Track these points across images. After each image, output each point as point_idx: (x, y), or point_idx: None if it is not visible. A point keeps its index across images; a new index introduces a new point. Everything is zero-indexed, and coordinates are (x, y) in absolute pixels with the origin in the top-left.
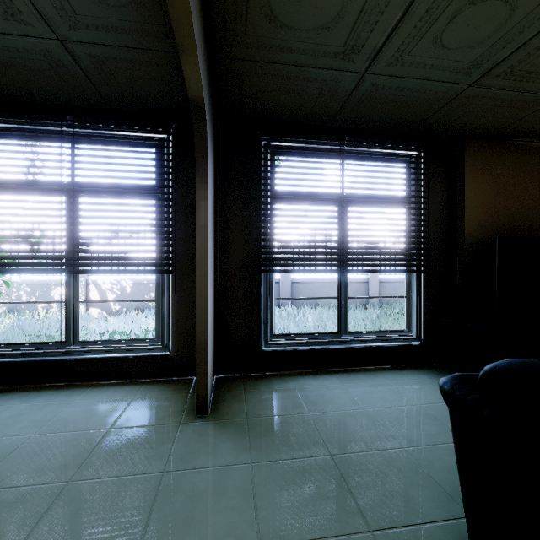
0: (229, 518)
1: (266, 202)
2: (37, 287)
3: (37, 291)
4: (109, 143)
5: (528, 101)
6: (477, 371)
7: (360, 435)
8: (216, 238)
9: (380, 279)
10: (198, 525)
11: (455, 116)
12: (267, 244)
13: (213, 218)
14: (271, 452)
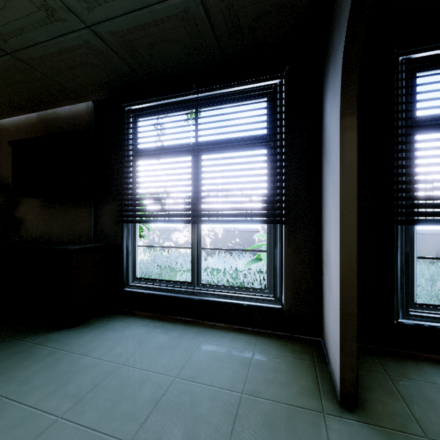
0: None
1: (405, 134)
2: (163, 232)
3: (163, 235)
4: (226, 101)
5: None
6: None
7: None
8: None
9: None
10: None
11: None
12: (407, 187)
13: None
14: None
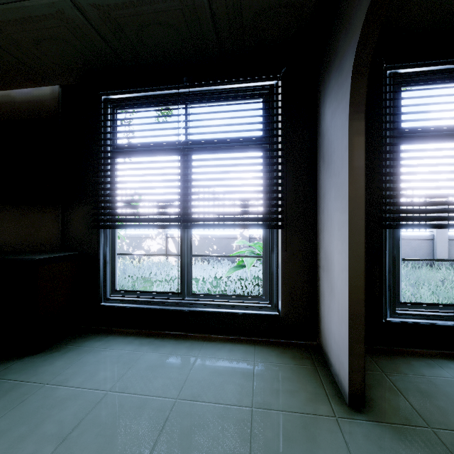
0: None
1: (393, 143)
2: (133, 239)
3: (133, 242)
4: (220, 98)
5: None
6: None
7: None
8: None
9: (448, 236)
10: None
11: None
12: (394, 193)
13: None
14: None
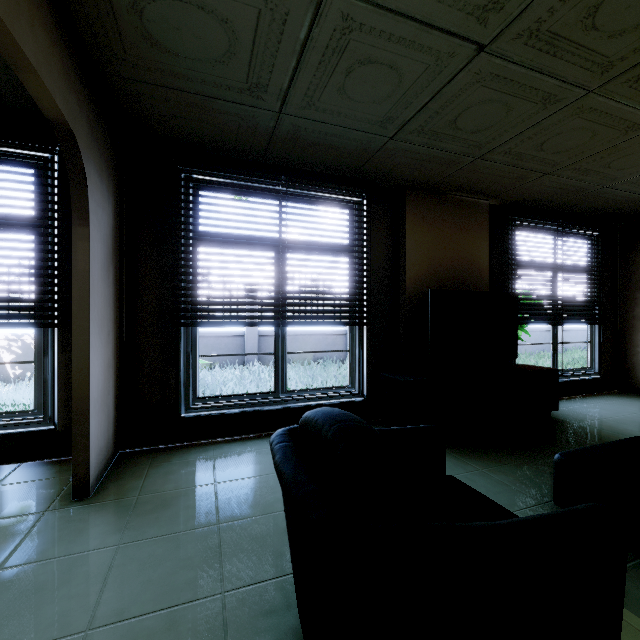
0: (64, 607)
1: (186, 244)
2: None
3: None
4: None
5: (449, 159)
6: (405, 424)
7: (262, 500)
8: (121, 284)
9: None
10: (19, 621)
11: (388, 165)
12: (188, 292)
13: (111, 261)
14: (150, 530)
